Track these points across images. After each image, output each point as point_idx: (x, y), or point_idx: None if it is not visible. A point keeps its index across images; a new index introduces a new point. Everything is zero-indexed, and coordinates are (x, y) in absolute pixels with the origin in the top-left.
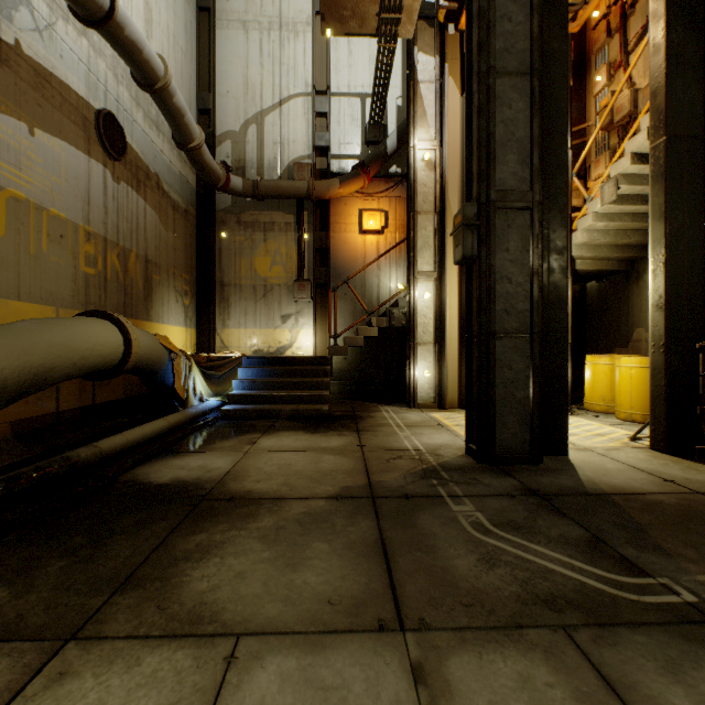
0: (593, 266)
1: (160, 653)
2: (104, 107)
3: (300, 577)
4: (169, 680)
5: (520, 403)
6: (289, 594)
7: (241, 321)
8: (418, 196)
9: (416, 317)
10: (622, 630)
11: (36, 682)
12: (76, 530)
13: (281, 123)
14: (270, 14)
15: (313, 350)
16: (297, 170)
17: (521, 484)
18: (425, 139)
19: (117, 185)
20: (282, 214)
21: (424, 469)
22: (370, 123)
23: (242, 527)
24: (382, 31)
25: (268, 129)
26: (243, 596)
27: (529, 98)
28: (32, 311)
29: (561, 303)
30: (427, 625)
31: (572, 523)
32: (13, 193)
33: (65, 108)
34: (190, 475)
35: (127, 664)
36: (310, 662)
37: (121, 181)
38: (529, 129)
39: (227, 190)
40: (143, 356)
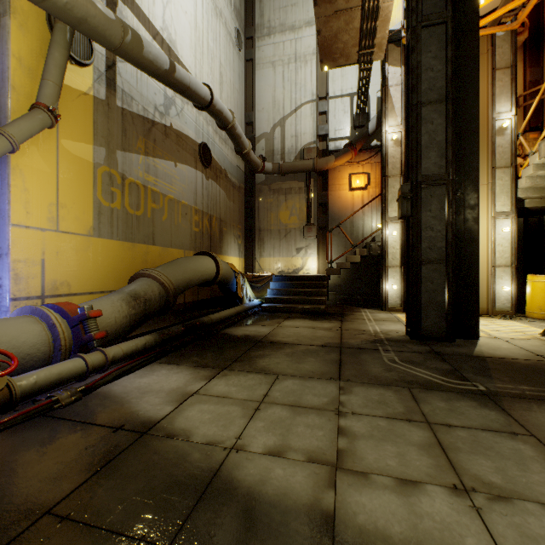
0: (541, 203)
1: (253, 375)
2: (202, 141)
3: (301, 365)
4: (257, 379)
5: (439, 304)
6: (297, 369)
7: (271, 252)
8: (388, 165)
9: (387, 249)
10: (435, 391)
11: (219, 375)
12: (211, 346)
13: (296, 123)
14: (289, 53)
15: (317, 271)
16: (306, 152)
17: (431, 349)
18: (393, 125)
19: (207, 181)
20: (296, 182)
21: (375, 339)
22: (357, 114)
23: (277, 351)
24: (361, 60)
25: (287, 128)
26: (279, 367)
27: (445, 116)
28: (176, 252)
29: (473, 241)
30: (350, 380)
31: (446, 364)
32: (170, 197)
33: (187, 148)
34: (250, 333)
35: (244, 375)
36: (303, 382)
37: (209, 178)
38: (445, 135)
39: (263, 172)
40: (223, 274)
